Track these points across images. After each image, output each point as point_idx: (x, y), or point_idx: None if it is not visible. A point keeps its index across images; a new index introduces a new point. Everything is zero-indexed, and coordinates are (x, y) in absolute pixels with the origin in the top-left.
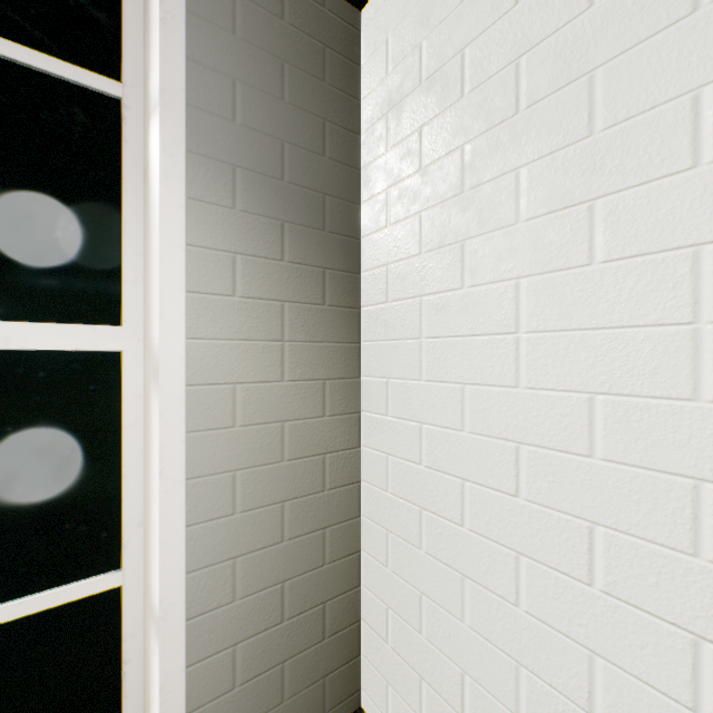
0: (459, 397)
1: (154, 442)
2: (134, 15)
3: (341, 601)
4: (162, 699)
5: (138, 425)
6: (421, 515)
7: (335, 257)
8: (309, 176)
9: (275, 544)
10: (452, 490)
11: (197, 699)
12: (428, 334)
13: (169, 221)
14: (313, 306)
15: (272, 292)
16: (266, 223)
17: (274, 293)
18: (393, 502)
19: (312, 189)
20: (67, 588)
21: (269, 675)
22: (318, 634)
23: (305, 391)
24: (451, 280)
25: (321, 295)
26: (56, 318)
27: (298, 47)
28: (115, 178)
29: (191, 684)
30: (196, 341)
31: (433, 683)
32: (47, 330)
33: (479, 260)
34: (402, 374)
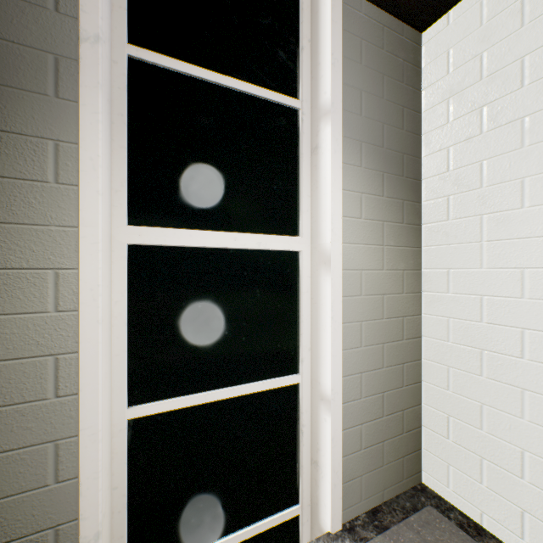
0: (519, 277)
1: (324, 301)
2: (306, 61)
3: (411, 411)
4: (332, 444)
5: (308, 293)
6: (482, 354)
7: (408, 193)
8: (395, 143)
9: (379, 368)
10: (512, 336)
11: (345, 450)
12: (488, 239)
13: (336, 176)
14: (397, 224)
15: (378, 216)
16: (375, 174)
17: (379, 216)
18: (454, 348)
19: (397, 151)
20: (280, 379)
21: (376, 447)
22: (399, 429)
23: (393, 277)
24: (511, 203)
25: (401, 217)
26: (274, 232)
27: (390, 64)
28: (296, 154)
29: (342, 441)
30: (344, 244)
31: (494, 460)
32: (273, 239)
33: (538, 189)
34: (463, 266)
